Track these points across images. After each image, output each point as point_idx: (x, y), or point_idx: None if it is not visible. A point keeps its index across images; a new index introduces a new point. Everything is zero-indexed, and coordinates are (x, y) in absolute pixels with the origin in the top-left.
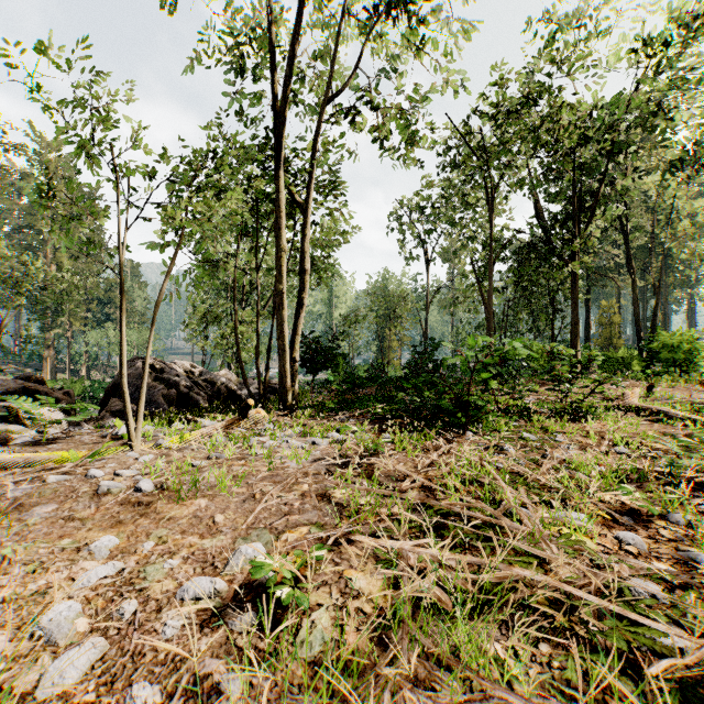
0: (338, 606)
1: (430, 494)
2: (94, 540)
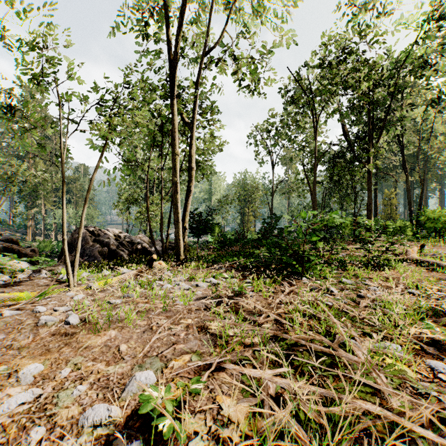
0: (211, 434)
1: (280, 326)
2: (23, 368)
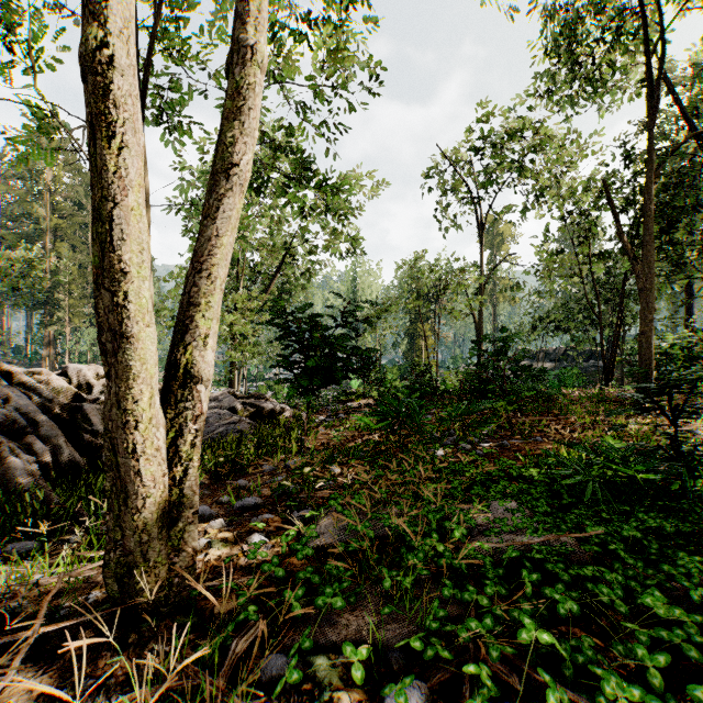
0: None
1: None
2: None
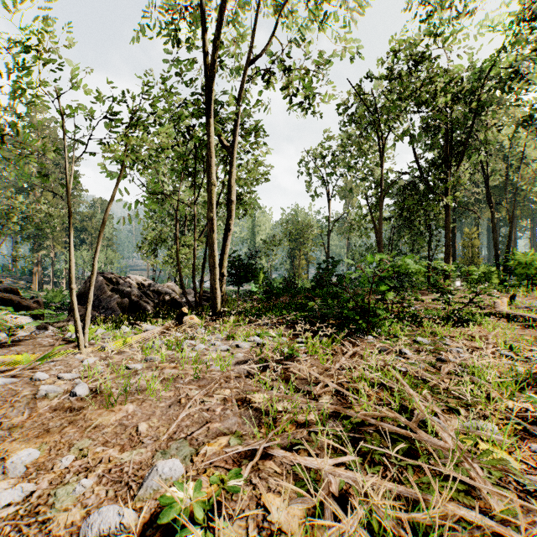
0: None
1: (342, 399)
2: (12, 455)
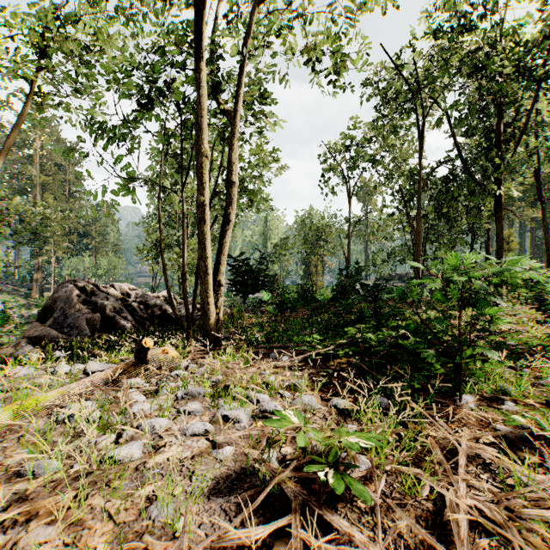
0: None
1: None
2: None
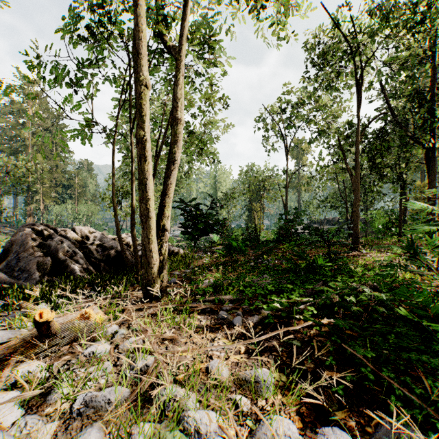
0: None
1: None
2: None
